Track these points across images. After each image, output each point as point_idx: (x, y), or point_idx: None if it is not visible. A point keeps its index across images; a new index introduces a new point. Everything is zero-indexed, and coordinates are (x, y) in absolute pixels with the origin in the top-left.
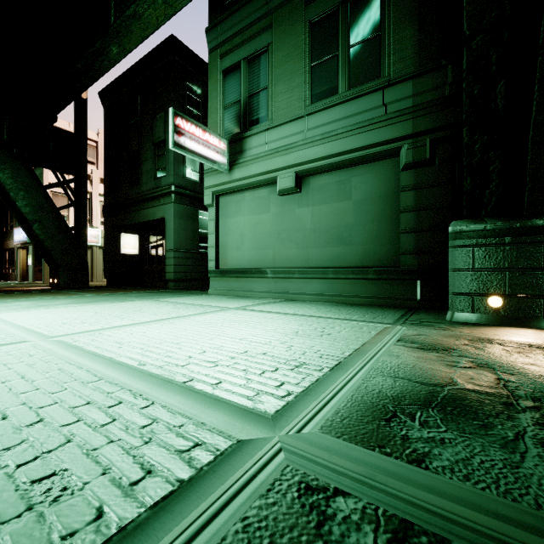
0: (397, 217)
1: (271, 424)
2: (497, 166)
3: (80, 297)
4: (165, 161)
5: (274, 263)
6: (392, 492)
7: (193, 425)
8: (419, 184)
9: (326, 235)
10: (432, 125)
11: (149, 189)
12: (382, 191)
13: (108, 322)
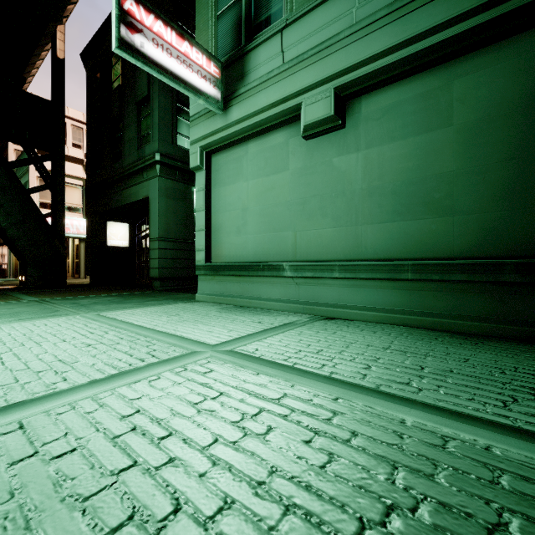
0: None
1: None
2: None
3: (2, 305)
4: (149, 123)
5: (294, 254)
6: None
7: None
8: None
9: (395, 198)
10: None
11: (131, 163)
12: (532, 95)
13: None
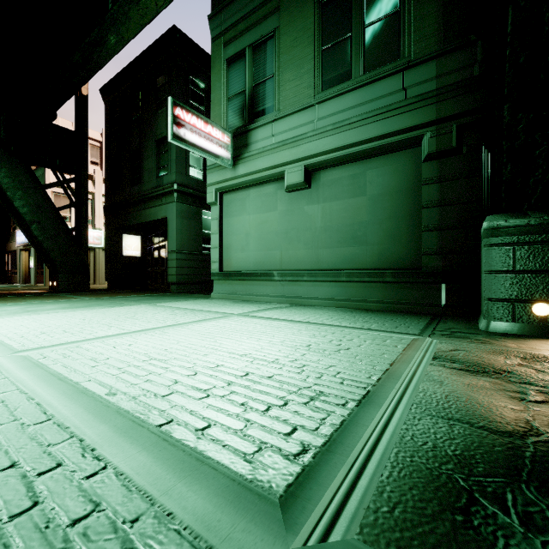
0: (418, 213)
1: (279, 518)
2: (545, 149)
3: (75, 301)
4: (167, 158)
5: (281, 265)
6: None
7: (154, 519)
8: (444, 176)
9: (338, 234)
10: (459, 109)
11: (150, 188)
12: (400, 185)
13: (92, 331)
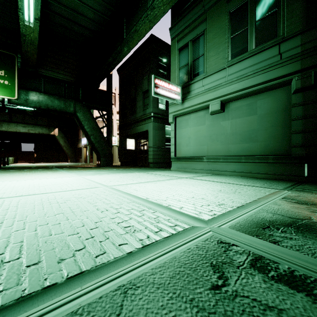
0: (289, 123)
1: (206, 223)
2: None
3: (111, 170)
4: (148, 100)
5: (207, 153)
6: (258, 248)
7: (173, 219)
8: (306, 101)
9: (240, 136)
10: (316, 62)
11: (140, 116)
12: (278, 108)
13: (127, 181)
